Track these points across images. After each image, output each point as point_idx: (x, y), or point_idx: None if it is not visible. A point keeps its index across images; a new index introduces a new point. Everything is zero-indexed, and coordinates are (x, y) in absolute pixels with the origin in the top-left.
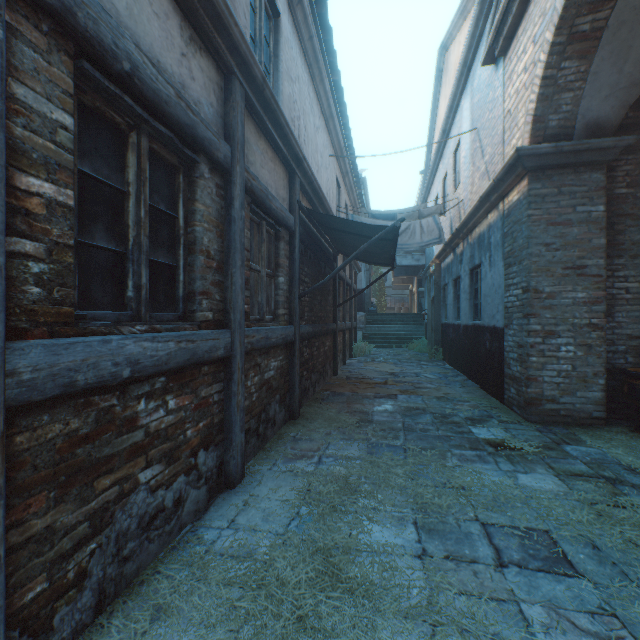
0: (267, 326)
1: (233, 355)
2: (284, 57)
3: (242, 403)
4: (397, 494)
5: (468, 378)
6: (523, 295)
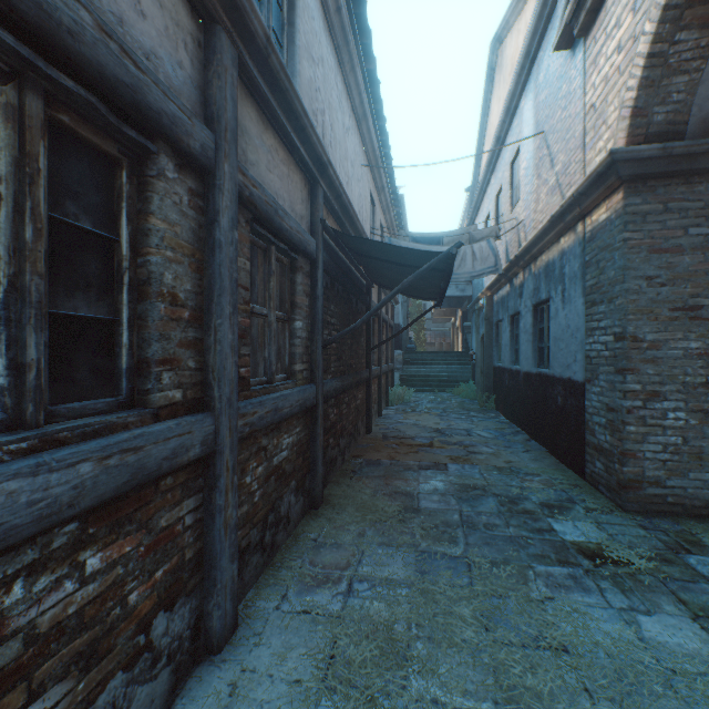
0: (277, 391)
1: (218, 450)
2: (302, 27)
3: (234, 518)
4: (468, 665)
5: (531, 437)
6: (616, 343)
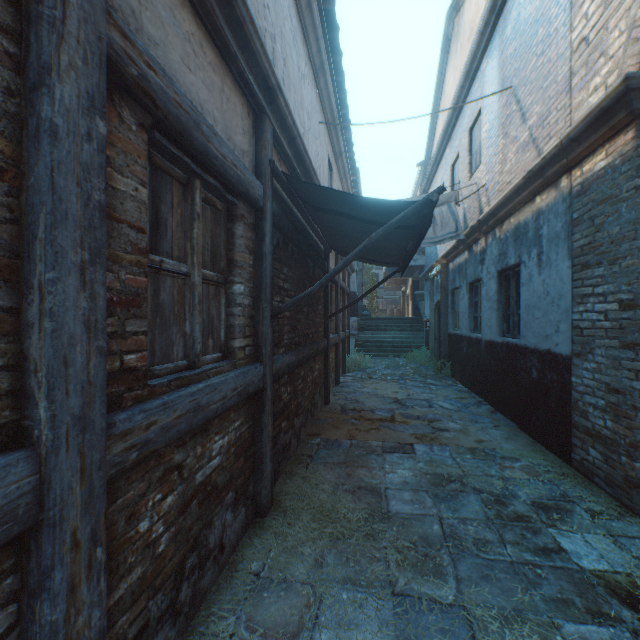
0: (203, 379)
1: (47, 520)
2: None
3: (94, 624)
4: None
5: (495, 409)
6: (623, 313)
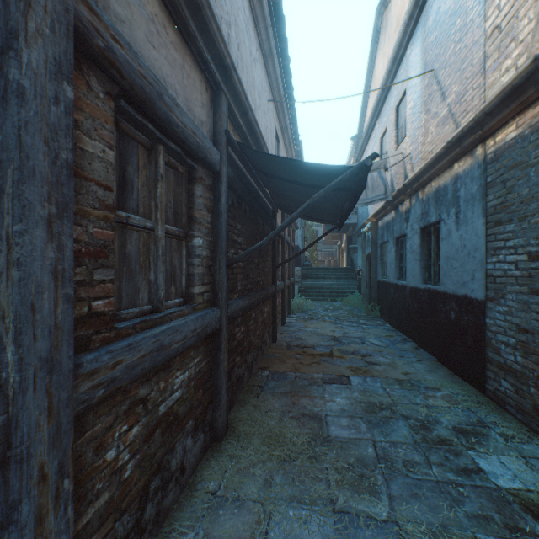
0: (165, 322)
1: (14, 457)
2: None
3: None
4: None
5: (418, 345)
6: (531, 263)
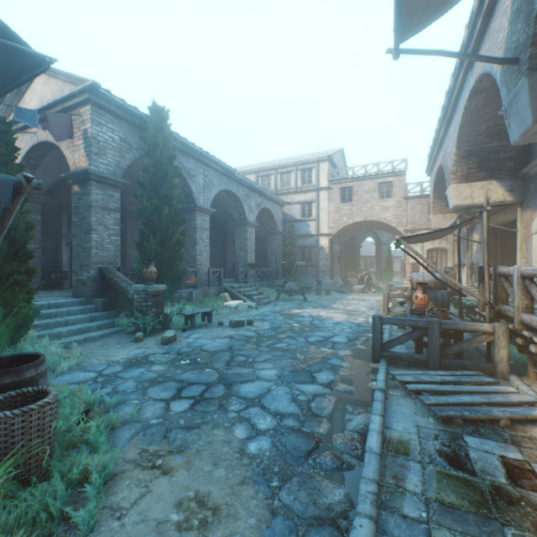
0: None
1: None
2: None
3: None
4: None
5: None
6: None
